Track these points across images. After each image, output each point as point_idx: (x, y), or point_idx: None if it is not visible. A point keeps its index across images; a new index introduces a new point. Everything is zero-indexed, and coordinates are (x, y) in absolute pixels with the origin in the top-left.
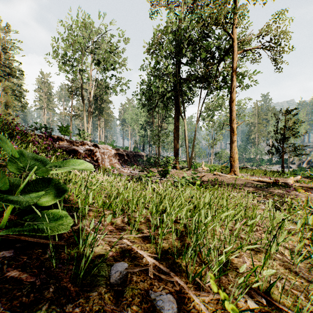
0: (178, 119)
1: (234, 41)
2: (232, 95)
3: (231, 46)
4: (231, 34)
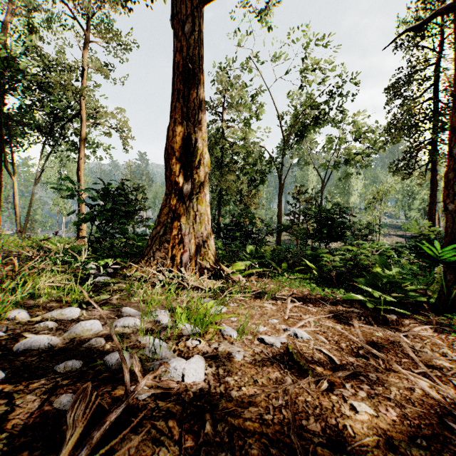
0: (0, 172)
1: (82, 109)
2: (80, 164)
3: (79, 112)
4: (78, 102)
